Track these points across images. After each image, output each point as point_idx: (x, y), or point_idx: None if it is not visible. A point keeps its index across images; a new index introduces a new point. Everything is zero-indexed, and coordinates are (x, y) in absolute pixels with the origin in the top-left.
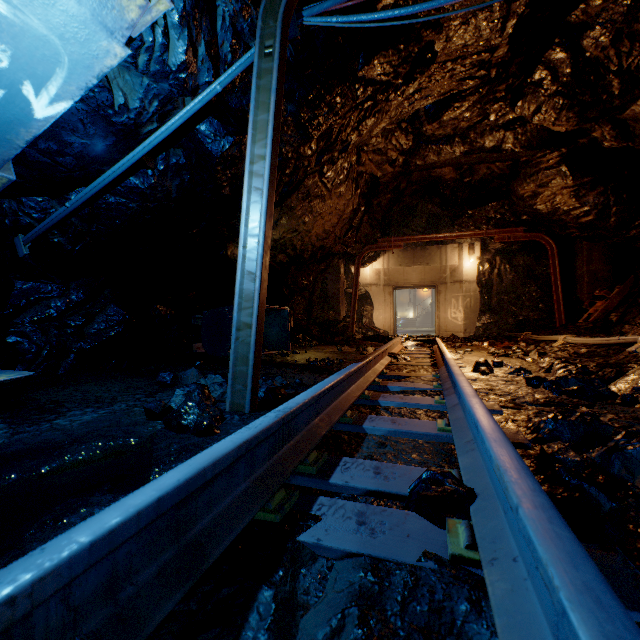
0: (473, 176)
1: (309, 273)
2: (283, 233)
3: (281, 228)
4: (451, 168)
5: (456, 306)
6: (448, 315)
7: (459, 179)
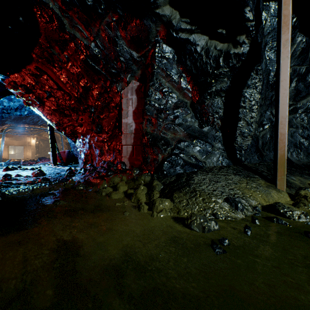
0: None
1: None
2: None
3: None
4: None
5: (30, 151)
6: (27, 154)
7: None
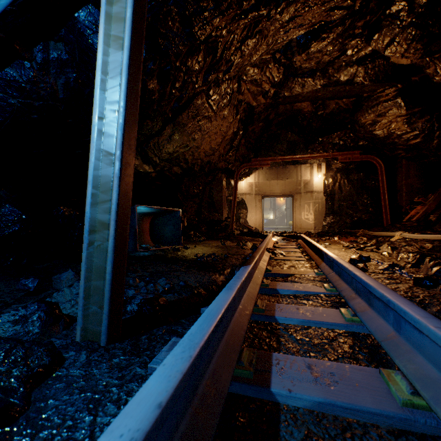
0: (325, 110)
1: (199, 183)
2: (176, 147)
3: (174, 142)
4: (309, 103)
5: (308, 210)
6: (302, 216)
7: (314, 112)
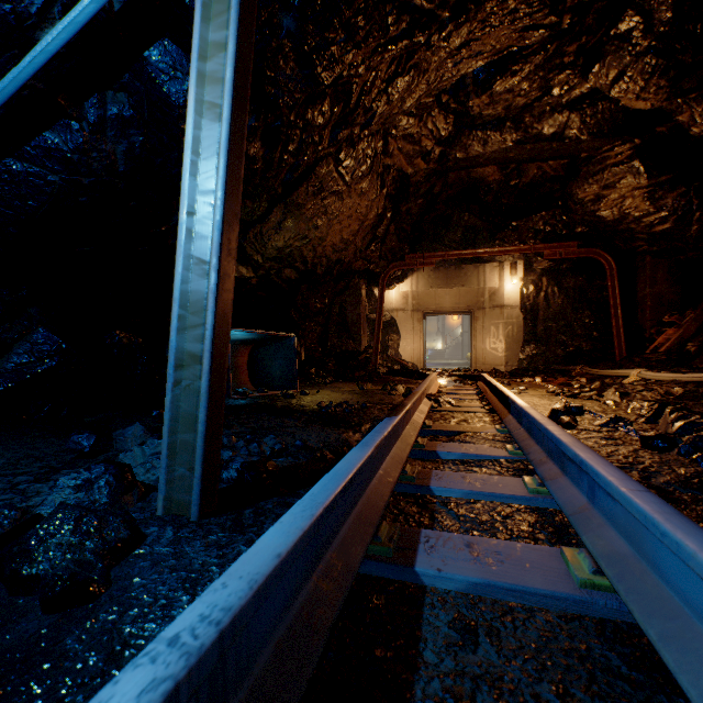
0: (521, 178)
1: (324, 294)
2: (289, 239)
3: (286, 232)
4: (495, 167)
5: (496, 335)
6: (487, 345)
7: (504, 182)
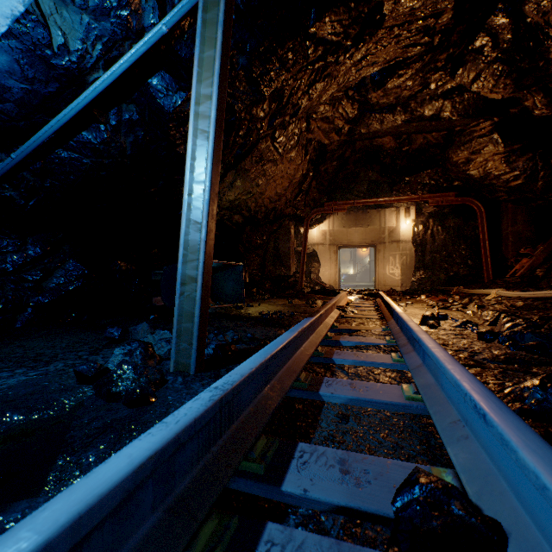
0: (411, 145)
1: (262, 233)
2: (238, 194)
3: (236, 190)
4: (391, 138)
5: (394, 263)
6: (386, 271)
7: (398, 148)
